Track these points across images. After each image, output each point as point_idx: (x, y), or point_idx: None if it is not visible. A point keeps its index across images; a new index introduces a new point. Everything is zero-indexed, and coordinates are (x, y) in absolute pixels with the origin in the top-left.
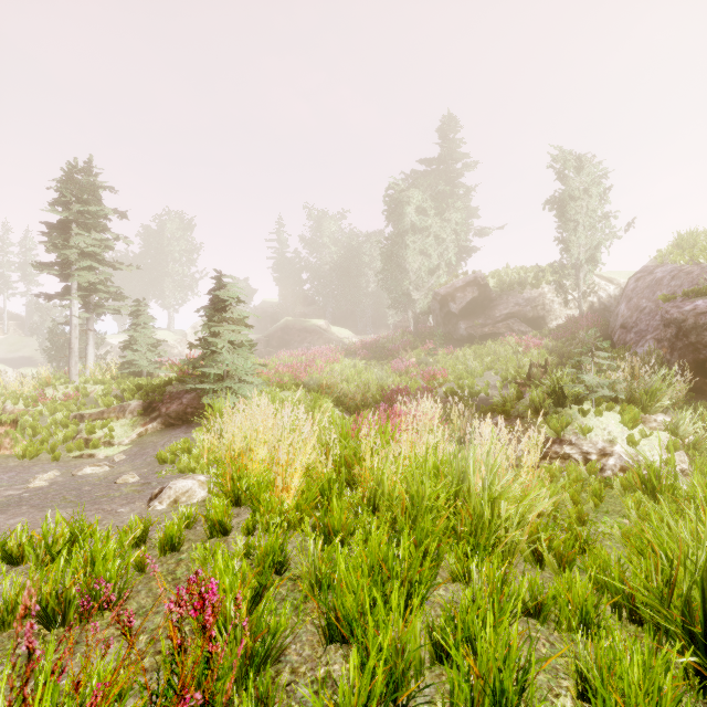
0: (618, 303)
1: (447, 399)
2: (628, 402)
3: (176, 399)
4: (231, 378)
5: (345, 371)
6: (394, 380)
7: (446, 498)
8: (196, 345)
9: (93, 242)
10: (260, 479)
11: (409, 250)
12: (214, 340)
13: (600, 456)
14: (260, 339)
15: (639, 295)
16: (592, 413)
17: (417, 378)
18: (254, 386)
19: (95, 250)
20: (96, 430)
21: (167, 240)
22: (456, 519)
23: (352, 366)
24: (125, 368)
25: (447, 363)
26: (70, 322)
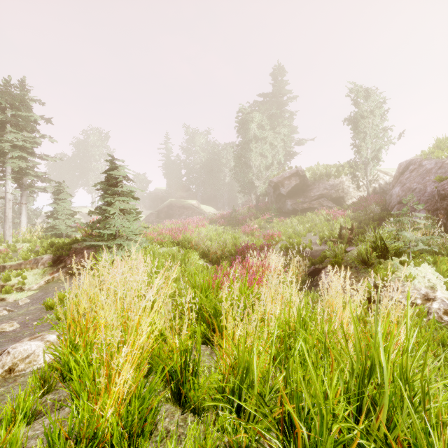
0: (395, 186)
1: (283, 252)
2: (434, 254)
3: (79, 253)
4: (121, 237)
5: (209, 233)
6: (244, 239)
7: (344, 396)
8: (93, 211)
9: (23, 138)
10: (86, 361)
11: (252, 153)
12: (106, 208)
13: (424, 301)
14: (152, 213)
15: (411, 180)
16: (411, 264)
17: (259, 238)
18: (139, 243)
19: (25, 144)
20: (12, 278)
21: (90, 147)
22: (375, 446)
23: (214, 230)
24: (49, 231)
25: (281, 228)
26: (5, 196)
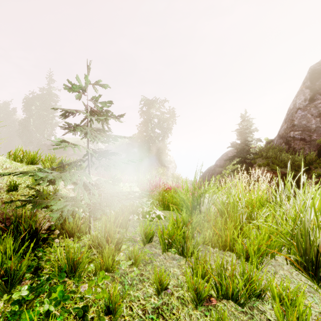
0: None
1: None
2: None
3: None
4: None
5: None
6: None
7: None
8: None
9: None
10: None
11: (32, 123)
12: None
13: None
14: None
15: None
16: None
17: None
18: None
19: None
20: None
21: None
22: None
23: None
24: None
25: None
26: None
